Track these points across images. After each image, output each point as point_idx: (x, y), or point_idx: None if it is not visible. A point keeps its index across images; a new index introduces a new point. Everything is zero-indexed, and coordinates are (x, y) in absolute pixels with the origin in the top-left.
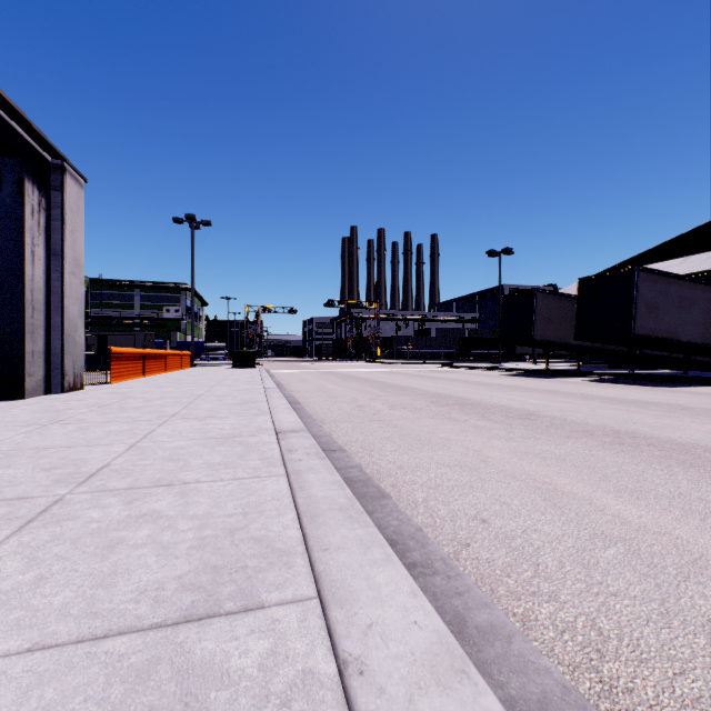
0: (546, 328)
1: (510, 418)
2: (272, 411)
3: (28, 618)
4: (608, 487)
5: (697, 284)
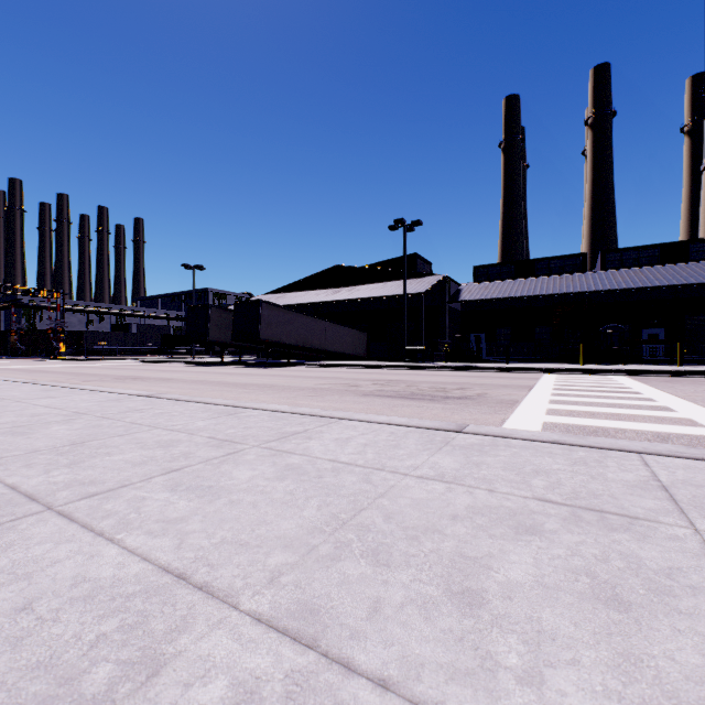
0: (218, 332)
1: (158, 380)
2: (6, 379)
3: (13, 393)
4: (168, 388)
5: (294, 312)
